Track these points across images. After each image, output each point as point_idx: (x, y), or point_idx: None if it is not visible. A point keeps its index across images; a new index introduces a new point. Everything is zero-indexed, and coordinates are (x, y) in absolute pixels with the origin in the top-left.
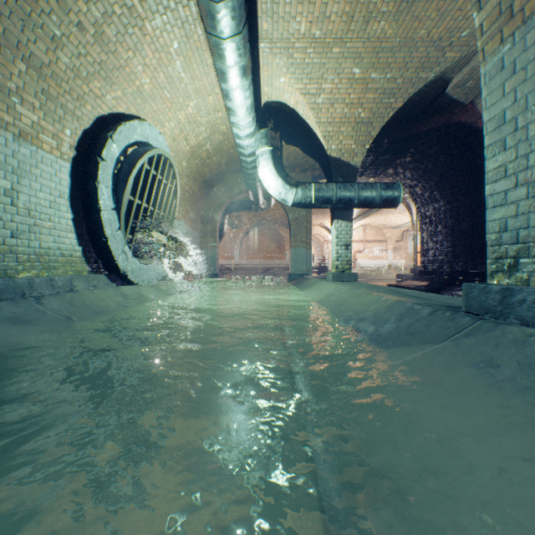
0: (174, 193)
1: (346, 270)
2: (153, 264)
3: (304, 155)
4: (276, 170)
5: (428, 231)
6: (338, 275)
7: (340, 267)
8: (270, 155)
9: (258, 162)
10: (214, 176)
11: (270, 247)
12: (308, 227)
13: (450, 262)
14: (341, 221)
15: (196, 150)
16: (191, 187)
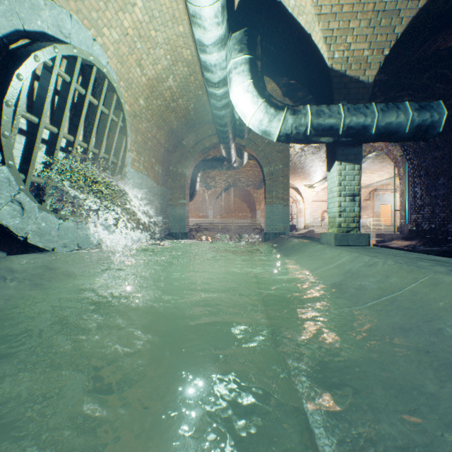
0: (122, 131)
1: (352, 230)
2: (88, 222)
3: (283, 96)
4: (255, 87)
5: (423, 185)
6: (342, 237)
7: (344, 226)
8: (247, 66)
9: (230, 80)
10: (182, 126)
11: (242, 207)
12: (284, 182)
13: None
14: (345, 162)
15: (155, 86)
16: (154, 135)
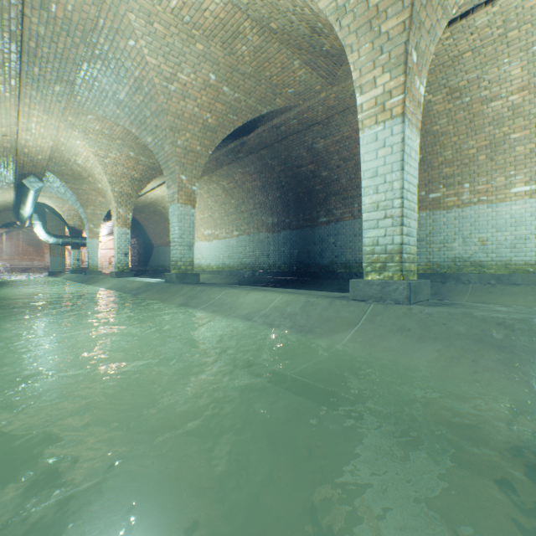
0: None
1: (79, 269)
2: None
3: None
4: (44, 230)
5: (133, 251)
6: (75, 271)
7: (76, 268)
8: (41, 225)
9: (35, 226)
10: None
11: (28, 251)
12: (63, 246)
13: (139, 265)
14: (76, 250)
15: None
16: None
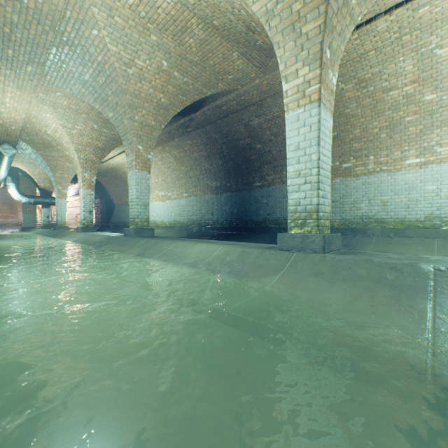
0: None
1: (48, 225)
2: None
3: None
4: (17, 191)
5: (97, 210)
6: (45, 226)
7: (46, 224)
8: (15, 186)
9: (9, 187)
10: None
11: (3, 209)
12: (35, 205)
13: (102, 222)
14: (46, 209)
15: None
16: None
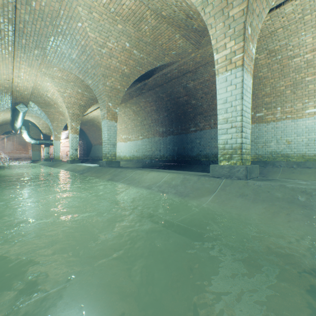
0: None
1: (48, 158)
2: None
3: None
4: (28, 136)
5: (80, 148)
6: (46, 159)
7: (47, 158)
8: (27, 132)
9: (23, 133)
10: None
11: (19, 148)
12: (39, 145)
13: (83, 156)
14: (47, 148)
15: None
16: None
